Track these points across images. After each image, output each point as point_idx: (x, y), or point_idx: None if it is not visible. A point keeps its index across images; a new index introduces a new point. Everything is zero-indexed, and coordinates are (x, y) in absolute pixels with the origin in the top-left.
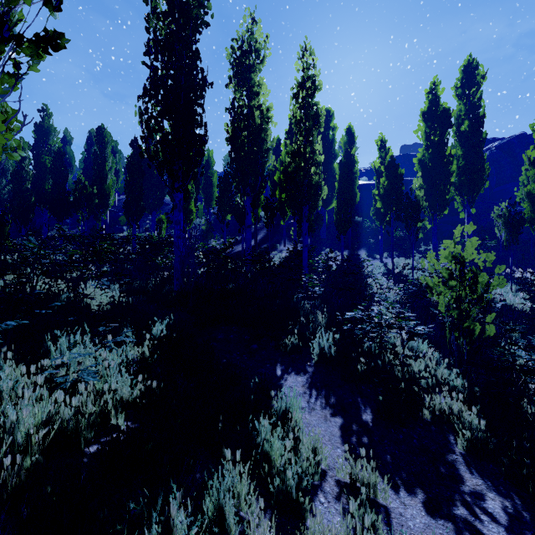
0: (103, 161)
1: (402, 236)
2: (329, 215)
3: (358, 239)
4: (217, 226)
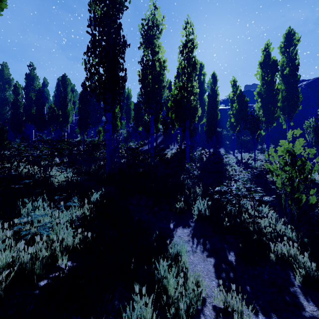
0: (65, 96)
1: (246, 140)
2: (201, 127)
3: (219, 142)
4: (133, 134)
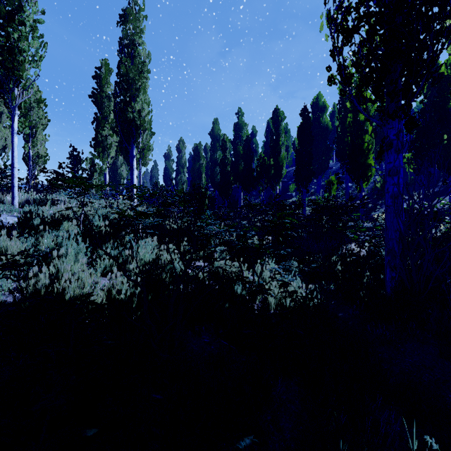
0: (277, 138)
1: None
2: None
3: None
4: None
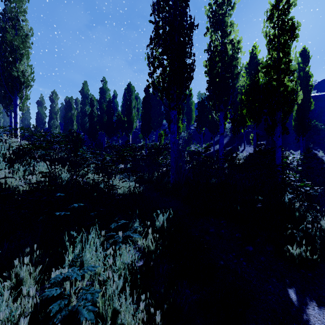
0: (130, 103)
1: None
2: None
3: (310, 140)
4: (194, 136)
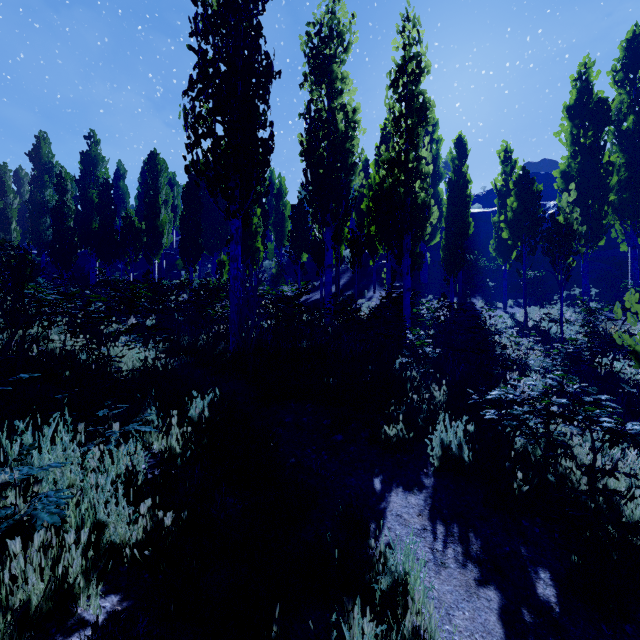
0: (155, 193)
1: (533, 279)
2: (431, 253)
3: (470, 283)
4: (291, 269)
